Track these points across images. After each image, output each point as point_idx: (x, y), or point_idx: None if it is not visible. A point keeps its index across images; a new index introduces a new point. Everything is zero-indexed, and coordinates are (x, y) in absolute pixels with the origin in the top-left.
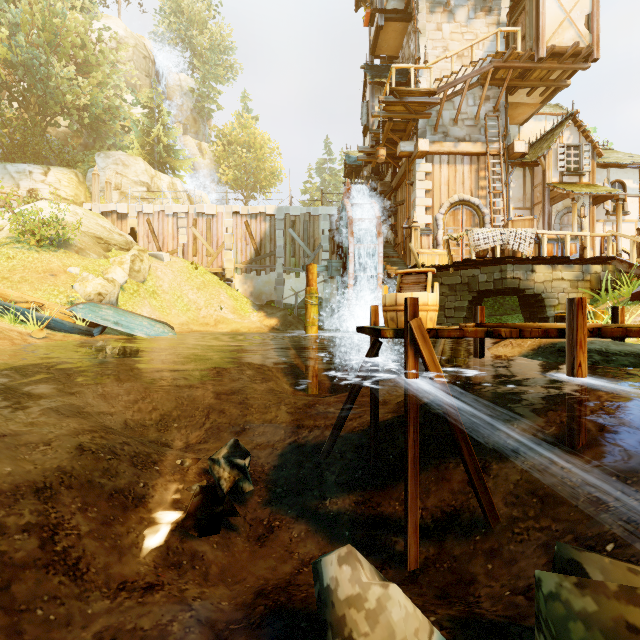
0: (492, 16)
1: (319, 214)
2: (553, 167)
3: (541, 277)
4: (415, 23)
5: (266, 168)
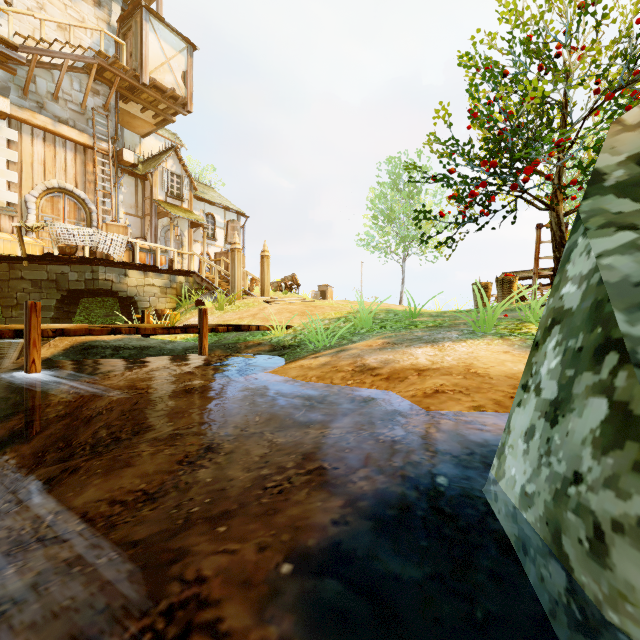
0: (102, 12)
1: None
2: (160, 186)
3: (134, 281)
4: None
5: None
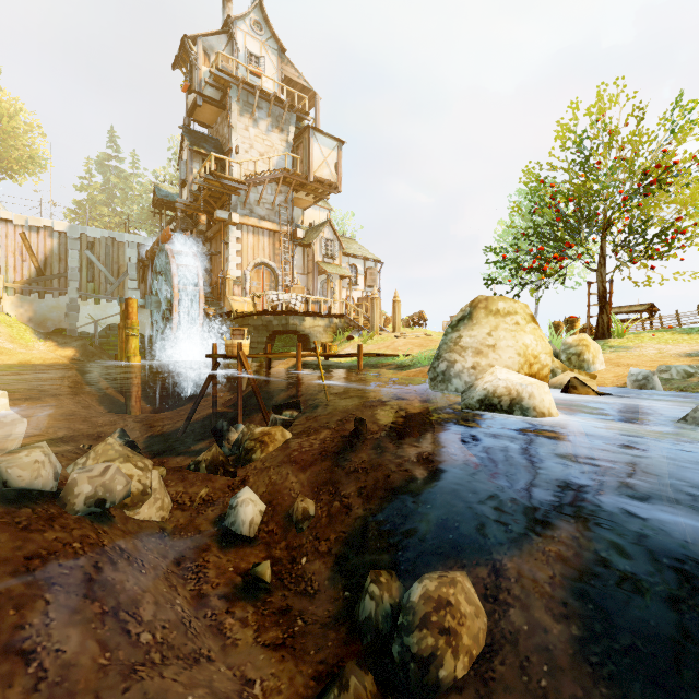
0: (284, 135)
1: (125, 241)
2: (319, 251)
3: (308, 324)
4: (229, 120)
5: (18, 146)
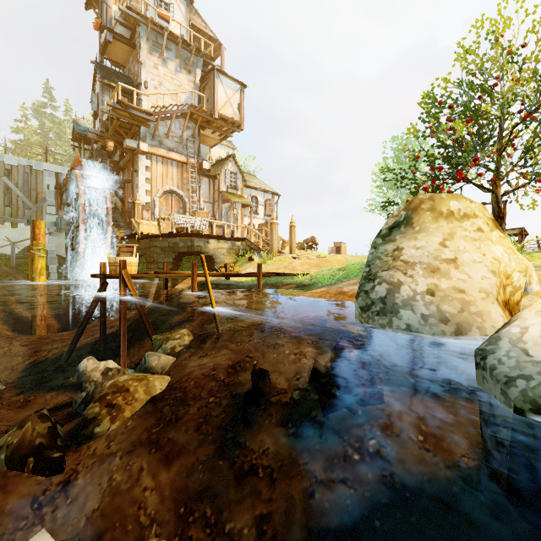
0: (191, 76)
1: (43, 169)
2: (224, 182)
3: (212, 246)
4: (138, 56)
5: None
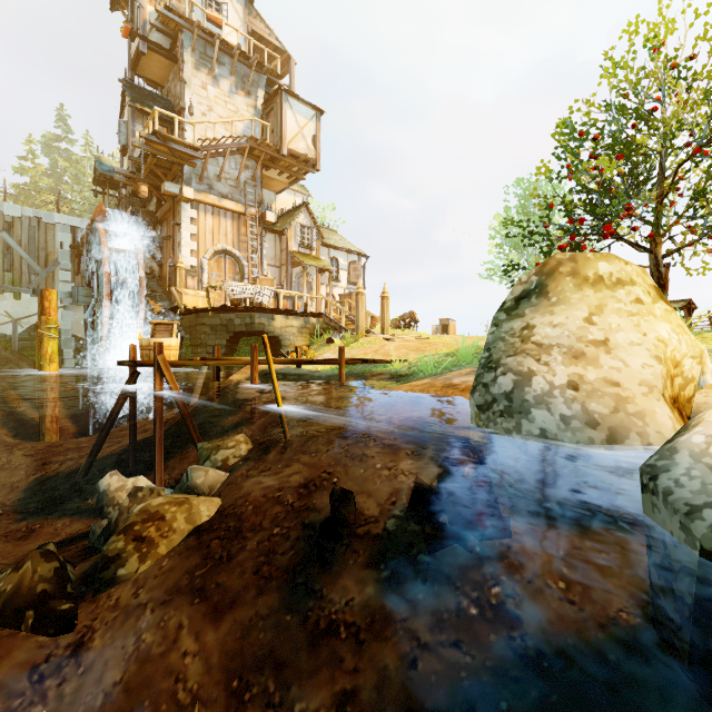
0: (251, 99)
1: (55, 222)
2: (294, 239)
3: (279, 324)
4: (181, 72)
5: None
